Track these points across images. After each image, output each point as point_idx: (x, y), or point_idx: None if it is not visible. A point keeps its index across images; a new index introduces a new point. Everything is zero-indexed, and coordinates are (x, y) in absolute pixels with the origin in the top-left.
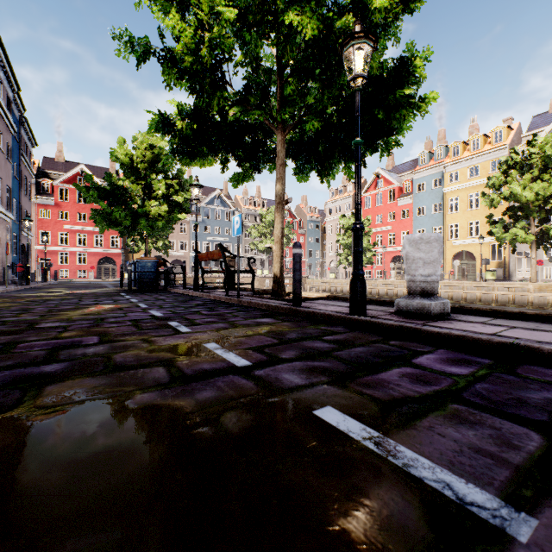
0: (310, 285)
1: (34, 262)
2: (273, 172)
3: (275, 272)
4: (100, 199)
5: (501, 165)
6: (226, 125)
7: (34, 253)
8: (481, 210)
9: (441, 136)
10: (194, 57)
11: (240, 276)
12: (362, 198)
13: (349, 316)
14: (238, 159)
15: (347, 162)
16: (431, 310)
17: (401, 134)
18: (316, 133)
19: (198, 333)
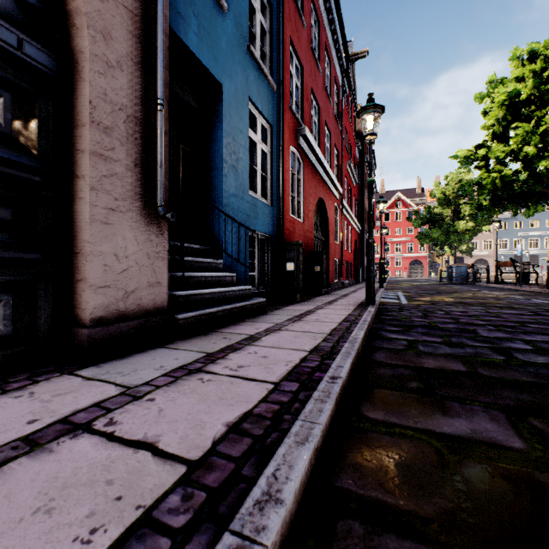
0: None
1: None
2: None
3: None
4: (421, 224)
5: None
6: (514, 195)
7: None
8: None
9: None
10: (492, 185)
11: None
12: None
13: None
14: (526, 204)
15: None
16: None
17: None
18: None
19: (491, 292)
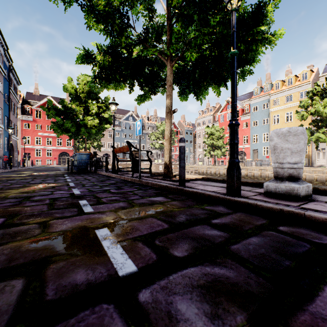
0: (186, 169)
1: (21, 155)
2: (164, 94)
3: (165, 161)
4: (57, 116)
5: (308, 93)
6: (131, 59)
7: (21, 149)
8: (293, 122)
9: (267, 77)
10: (106, 2)
11: (144, 163)
12: (218, 116)
13: (228, 197)
14: (140, 84)
15: (215, 84)
16: (300, 193)
17: (252, 65)
18: (194, 63)
19: (98, 214)
